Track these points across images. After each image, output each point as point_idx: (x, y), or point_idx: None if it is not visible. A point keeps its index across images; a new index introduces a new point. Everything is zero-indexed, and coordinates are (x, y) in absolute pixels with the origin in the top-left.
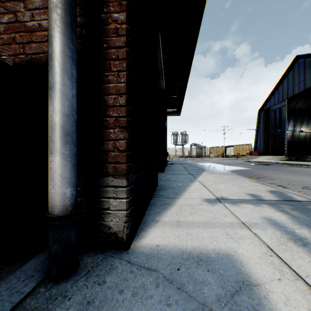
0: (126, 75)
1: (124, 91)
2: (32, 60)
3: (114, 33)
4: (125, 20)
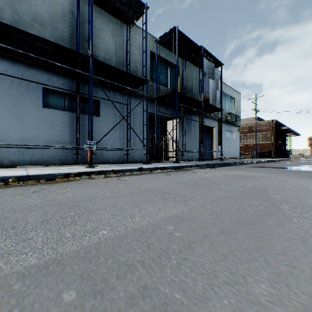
0: (274, 152)
1: (274, 152)
2: (269, 151)
3: (273, 150)
4: (274, 150)
